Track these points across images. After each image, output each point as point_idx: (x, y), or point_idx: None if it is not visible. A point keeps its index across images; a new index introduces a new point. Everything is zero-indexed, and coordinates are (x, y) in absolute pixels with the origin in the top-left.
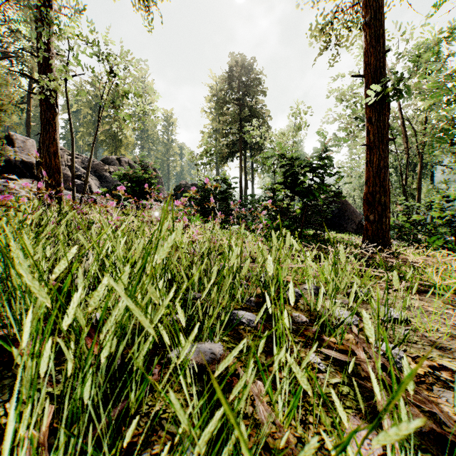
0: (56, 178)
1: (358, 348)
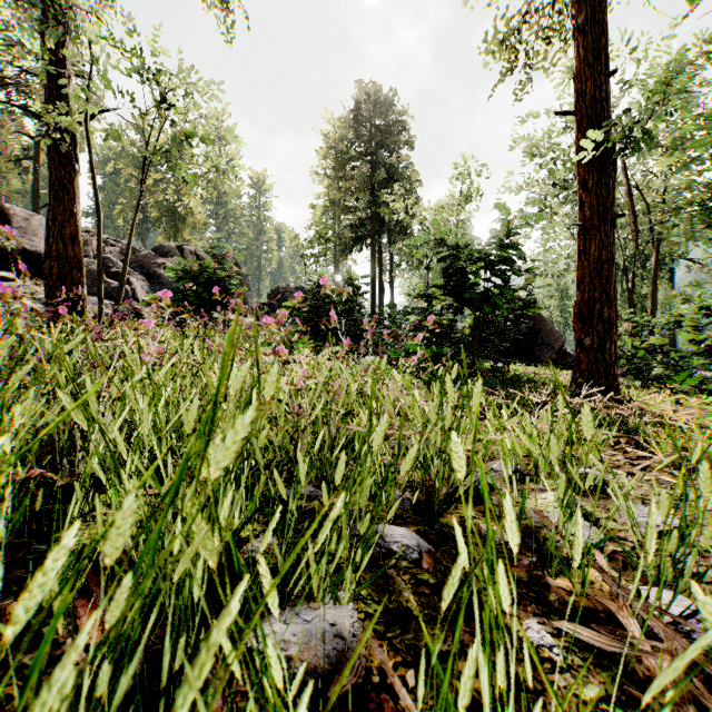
0: (75, 277)
1: (621, 610)
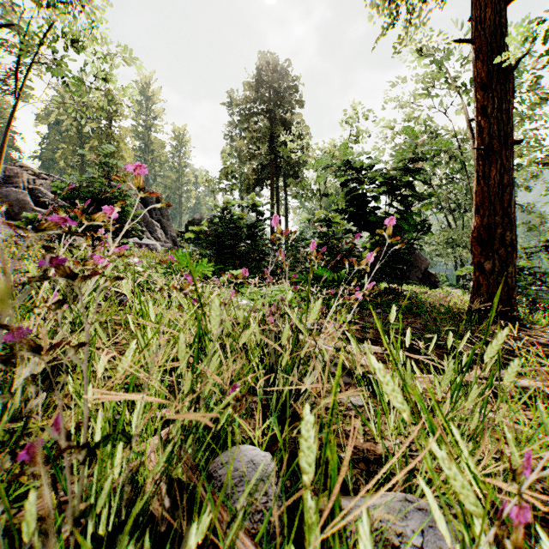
0: None
1: None
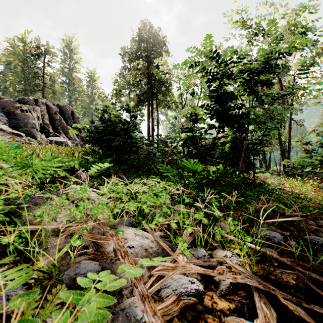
0: None
1: None
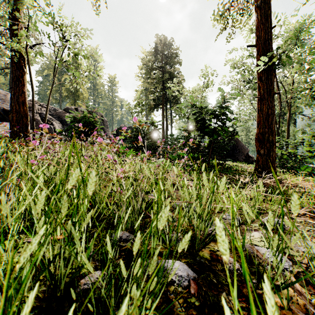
0: (24, 121)
1: None
